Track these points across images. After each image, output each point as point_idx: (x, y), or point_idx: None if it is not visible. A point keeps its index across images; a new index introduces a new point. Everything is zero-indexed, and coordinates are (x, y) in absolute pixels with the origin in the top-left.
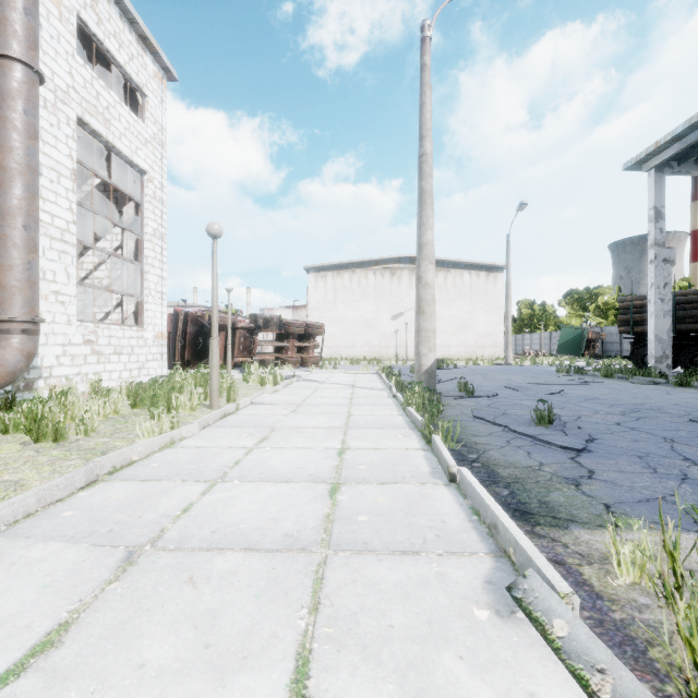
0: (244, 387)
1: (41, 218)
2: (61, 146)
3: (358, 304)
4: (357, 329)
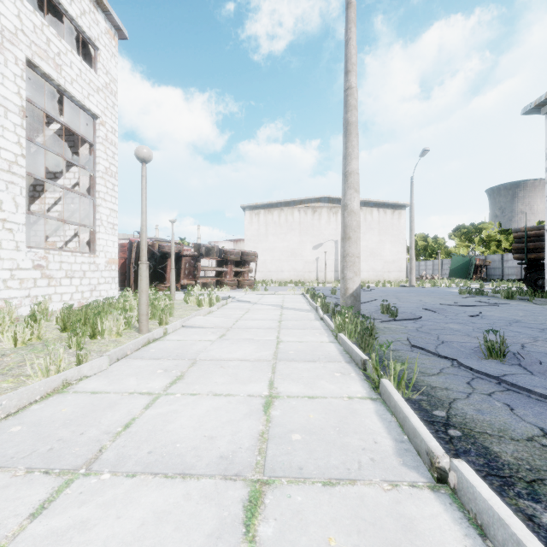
0: (183, 308)
1: None
2: (9, 83)
3: (285, 237)
4: (284, 257)
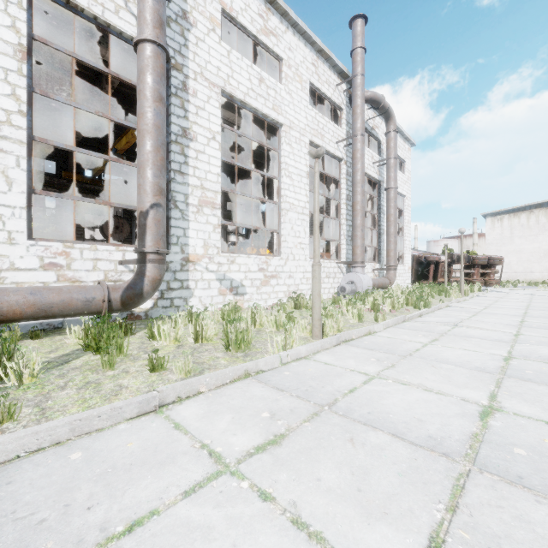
0: None
1: (385, 229)
2: None
3: (536, 238)
4: (534, 258)
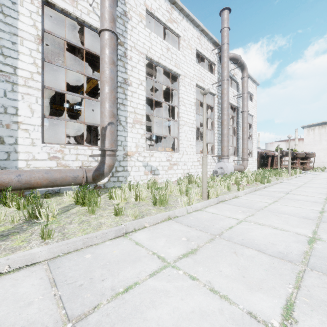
0: None
1: (240, 136)
2: None
3: None
4: None
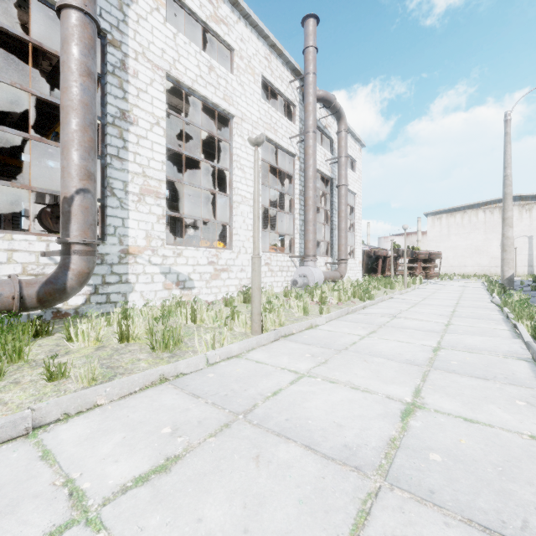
0: None
1: (337, 225)
2: None
3: (468, 236)
4: (467, 254)
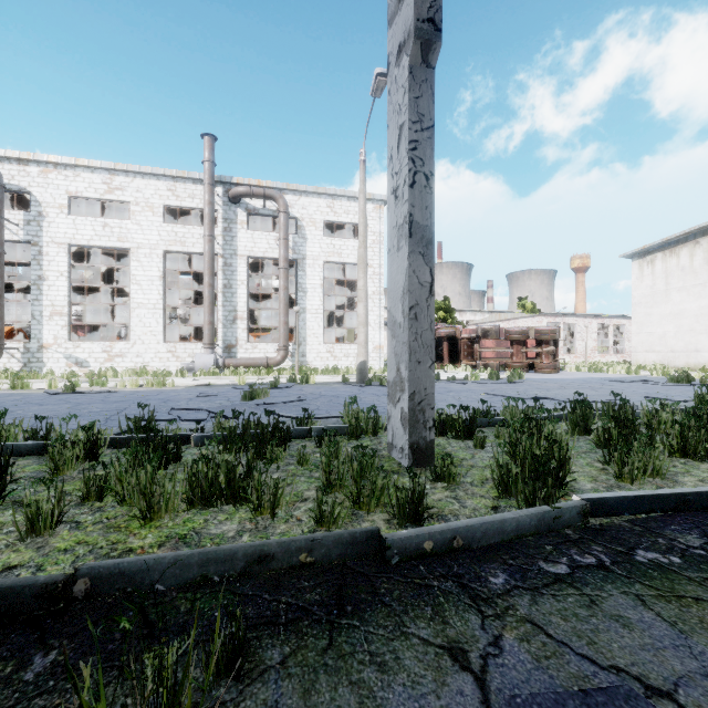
0: None
1: (308, 308)
2: (316, 277)
3: (703, 290)
4: (701, 326)
